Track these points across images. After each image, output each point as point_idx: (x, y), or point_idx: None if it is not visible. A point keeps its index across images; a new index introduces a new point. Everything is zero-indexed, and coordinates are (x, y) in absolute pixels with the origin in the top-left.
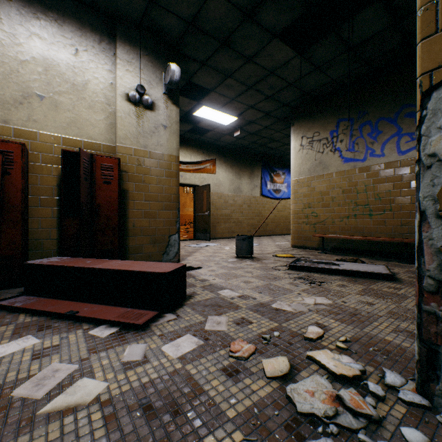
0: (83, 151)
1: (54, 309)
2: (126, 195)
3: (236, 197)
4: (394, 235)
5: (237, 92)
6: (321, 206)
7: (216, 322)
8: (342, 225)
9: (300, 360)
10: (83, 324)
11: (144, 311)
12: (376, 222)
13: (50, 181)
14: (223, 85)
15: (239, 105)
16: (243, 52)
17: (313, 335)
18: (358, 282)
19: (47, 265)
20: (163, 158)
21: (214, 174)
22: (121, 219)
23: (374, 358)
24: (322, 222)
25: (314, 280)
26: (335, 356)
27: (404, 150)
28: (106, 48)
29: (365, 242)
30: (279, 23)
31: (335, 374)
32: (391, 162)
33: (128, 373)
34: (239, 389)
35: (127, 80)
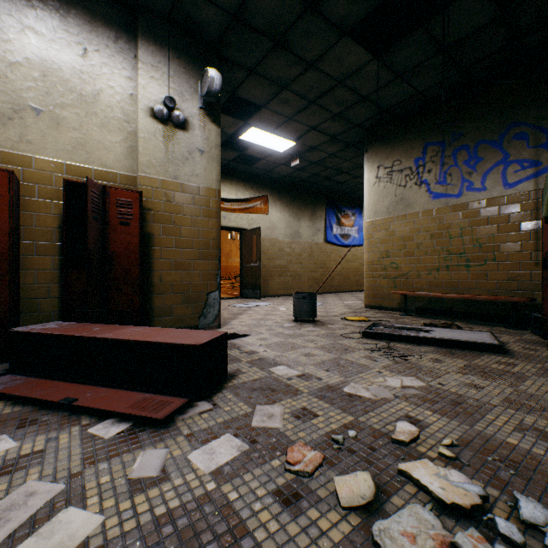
0: (92, 182)
1: (44, 395)
2: (150, 240)
3: (294, 243)
4: (499, 293)
5: (296, 109)
6: (403, 255)
7: (267, 414)
8: (431, 279)
9: (388, 476)
10: (82, 418)
11: (168, 397)
12: (475, 276)
13: (49, 222)
14: (277, 100)
15: (297, 126)
16: (303, 55)
17: (404, 437)
18: (456, 356)
19: (39, 334)
20: (199, 192)
21: (266, 215)
22: (143, 271)
23: (496, 473)
24: (405, 276)
25: (398, 353)
26: (441, 471)
27: (512, 183)
28: (124, 48)
29: (461, 302)
30: (350, 16)
31: (444, 502)
32: (495, 198)
33: (135, 500)
34: (300, 527)
35: (152, 90)
